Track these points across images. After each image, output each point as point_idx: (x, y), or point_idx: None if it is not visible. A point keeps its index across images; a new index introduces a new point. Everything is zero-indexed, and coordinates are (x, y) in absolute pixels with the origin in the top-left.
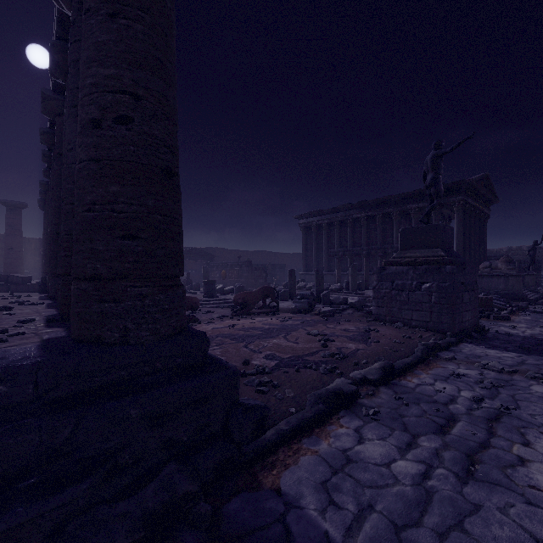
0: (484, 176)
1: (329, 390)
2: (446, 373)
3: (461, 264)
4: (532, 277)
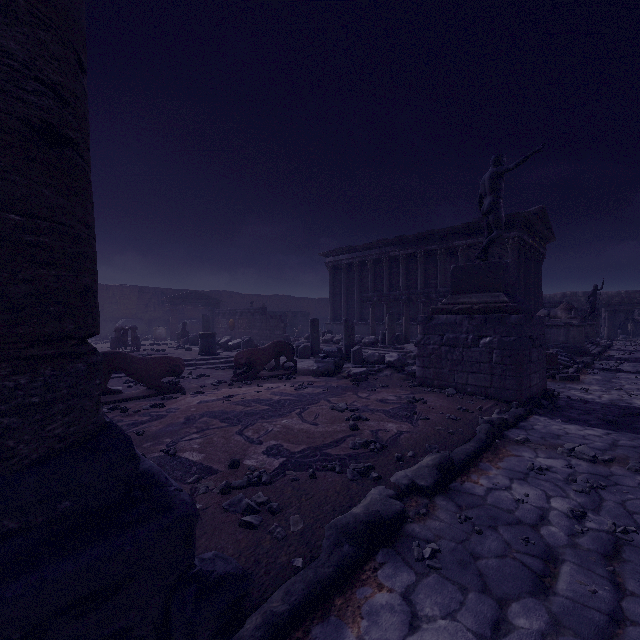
0: (541, 209)
1: (360, 519)
2: (523, 466)
3: (526, 312)
4: (592, 327)
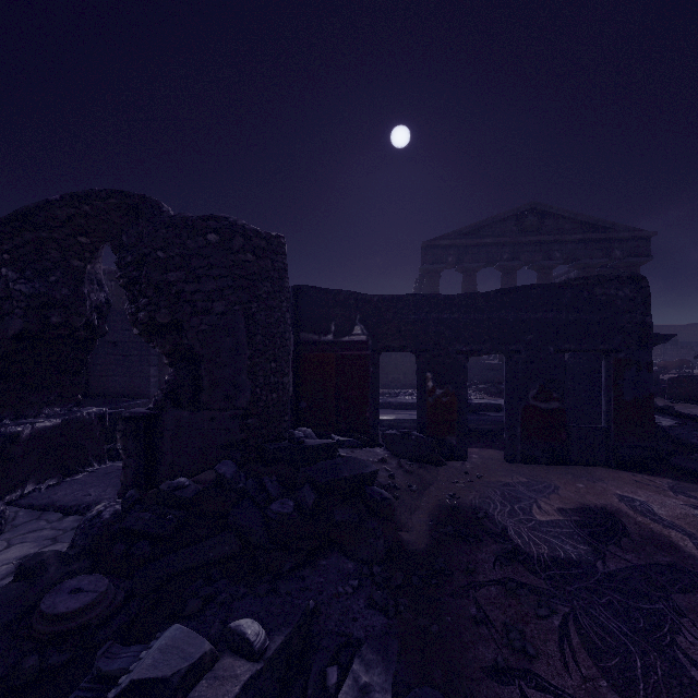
0: None
1: None
2: None
3: None
4: None
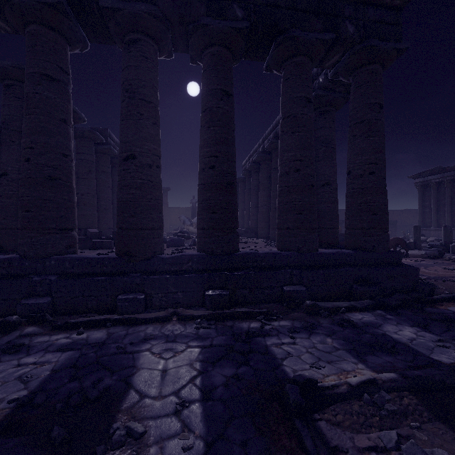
0: None
1: None
2: None
3: None
4: None
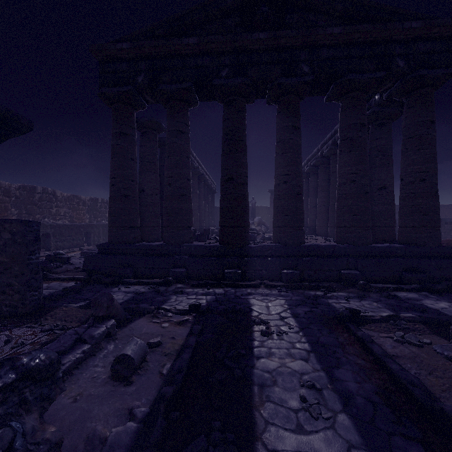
0: None
1: None
2: None
3: None
4: None
